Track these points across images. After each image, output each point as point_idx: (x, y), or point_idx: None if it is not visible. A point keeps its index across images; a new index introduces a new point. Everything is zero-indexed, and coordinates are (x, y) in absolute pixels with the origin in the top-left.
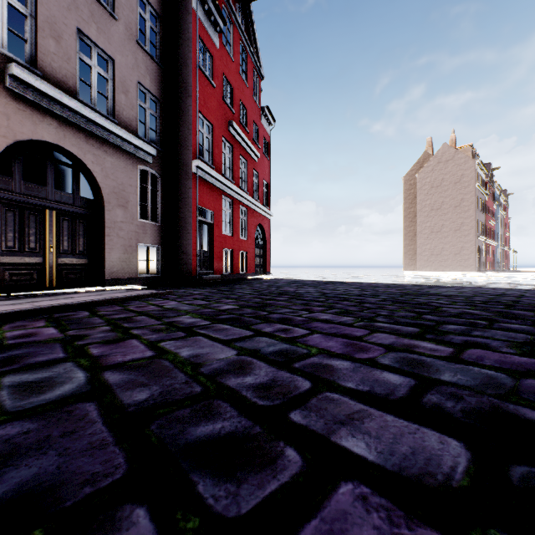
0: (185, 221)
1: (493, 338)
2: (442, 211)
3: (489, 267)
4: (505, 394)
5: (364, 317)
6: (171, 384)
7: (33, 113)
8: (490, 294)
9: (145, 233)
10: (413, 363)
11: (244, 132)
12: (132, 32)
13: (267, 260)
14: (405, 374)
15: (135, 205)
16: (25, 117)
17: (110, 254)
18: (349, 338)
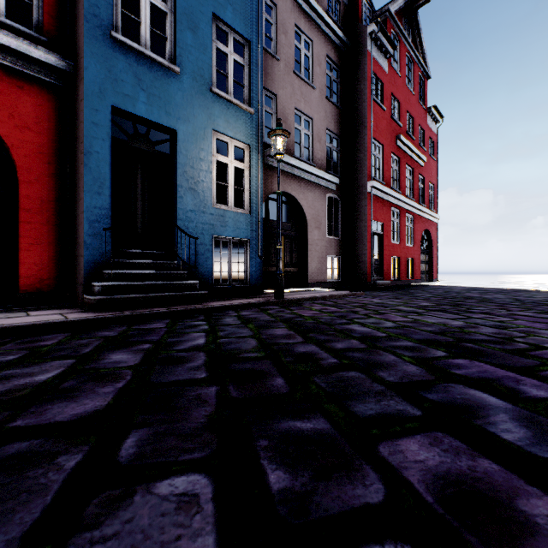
0: (360, 234)
1: None
2: None
3: None
4: None
5: None
6: (440, 328)
7: (275, 175)
8: None
9: (330, 247)
10: None
11: (410, 141)
12: (323, 92)
13: (433, 266)
14: None
15: (325, 225)
16: (272, 179)
17: (311, 264)
18: None
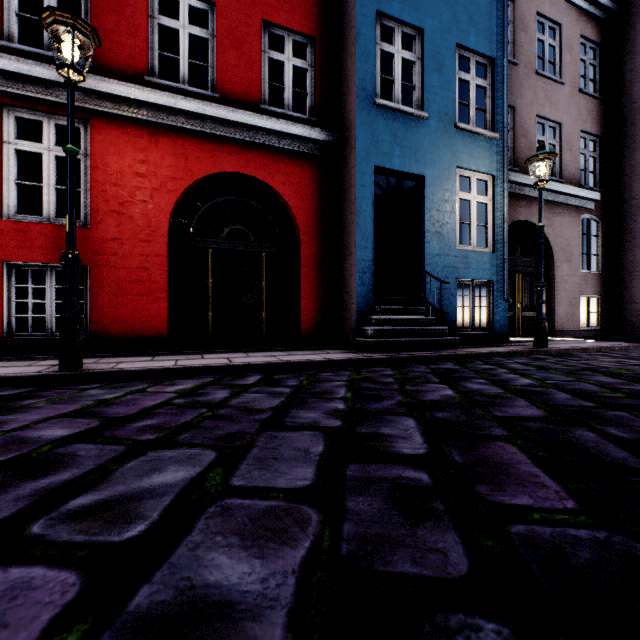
0: (635, 265)
1: None
2: None
3: None
4: None
5: None
6: None
7: (512, 202)
8: None
9: (585, 284)
10: None
11: None
12: (574, 84)
13: None
14: None
15: (577, 256)
16: (509, 207)
17: (558, 307)
18: None
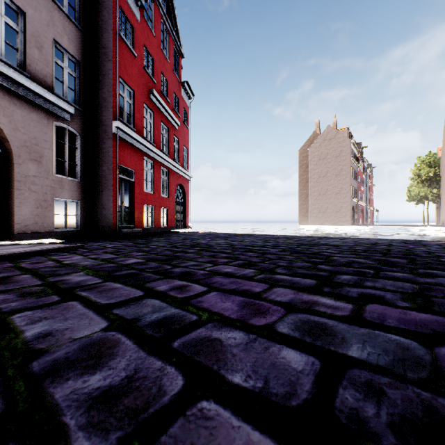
0: (105, 178)
1: (385, 289)
2: (327, 178)
3: (360, 222)
4: (430, 379)
5: (265, 268)
6: None
7: None
8: (367, 244)
9: (62, 188)
10: (315, 329)
11: (165, 101)
12: None
13: (186, 216)
14: (308, 350)
15: (51, 160)
16: None
17: (21, 208)
18: (248, 295)
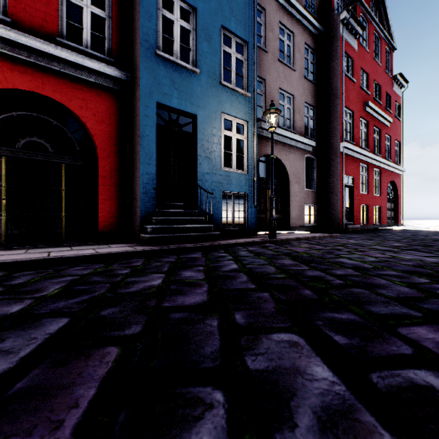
0: (333, 187)
1: None
2: None
3: None
4: None
5: None
6: (417, 263)
7: (264, 142)
8: None
9: (308, 197)
10: None
11: (377, 105)
12: (302, 73)
13: (398, 213)
14: None
15: (303, 180)
16: (262, 145)
17: (292, 212)
18: None
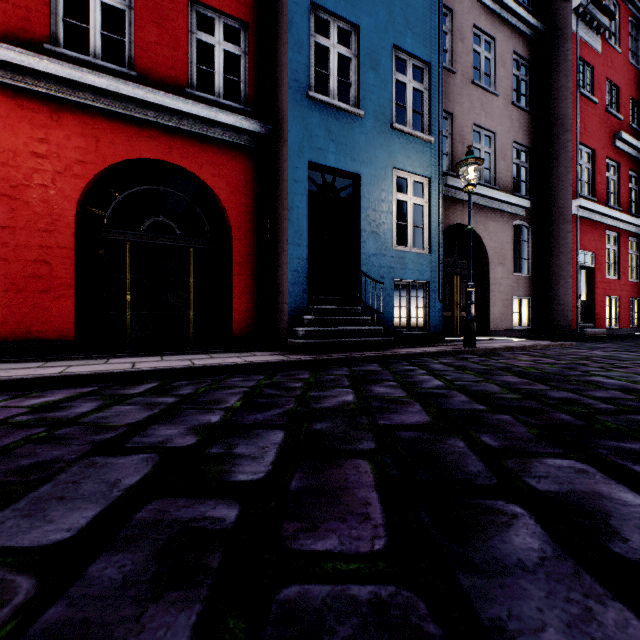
0: (560, 269)
1: None
2: None
3: None
4: None
5: None
6: None
7: (450, 206)
8: None
9: (517, 286)
10: None
11: (635, 137)
12: (508, 97)
13: None
14: None
15: (510, 260)
16: (447, 211)
17: (493, 308)
18: None
